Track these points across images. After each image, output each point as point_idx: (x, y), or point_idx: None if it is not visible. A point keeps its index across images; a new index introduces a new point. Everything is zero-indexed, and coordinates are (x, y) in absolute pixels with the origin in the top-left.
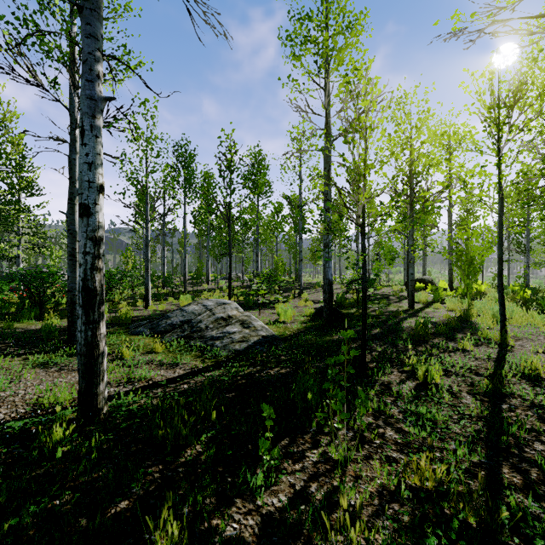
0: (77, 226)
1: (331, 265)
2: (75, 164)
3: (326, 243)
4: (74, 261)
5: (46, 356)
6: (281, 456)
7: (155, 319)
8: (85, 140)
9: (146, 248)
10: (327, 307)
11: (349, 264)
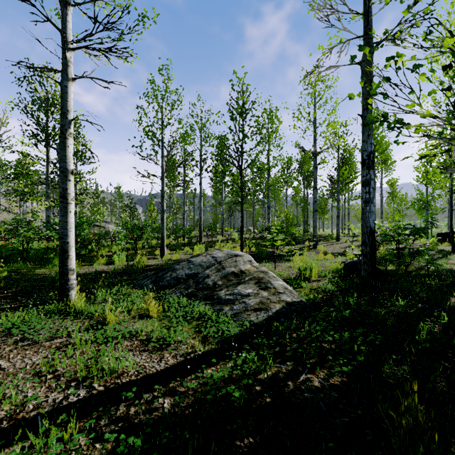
0: (68, 163)
1: (373, 208)
2: (66, 92)
3: (366, 181)
4: (65, 204)
5: (28, 313)
6: None
7: (160, 271)
8: None
9: (161, 199)
10: (368, 264)
11: (356, 218)
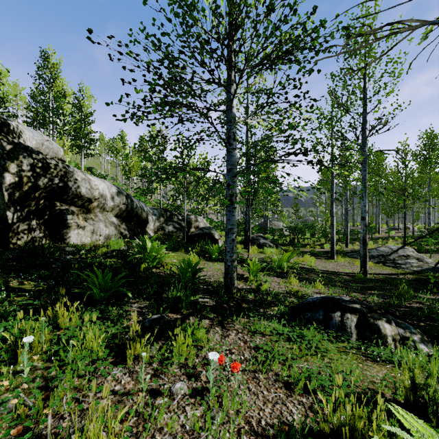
0: (334, 213)
1: None
2: (333, 190)
3: None
4: (333, 226)
5: (326, 260)
6: (436, 291)
7: None
8: (363, 199)
9: (346, 215)
10: None
11: None
